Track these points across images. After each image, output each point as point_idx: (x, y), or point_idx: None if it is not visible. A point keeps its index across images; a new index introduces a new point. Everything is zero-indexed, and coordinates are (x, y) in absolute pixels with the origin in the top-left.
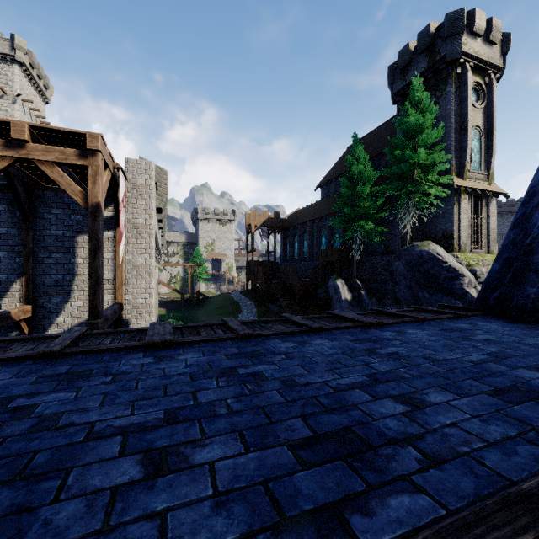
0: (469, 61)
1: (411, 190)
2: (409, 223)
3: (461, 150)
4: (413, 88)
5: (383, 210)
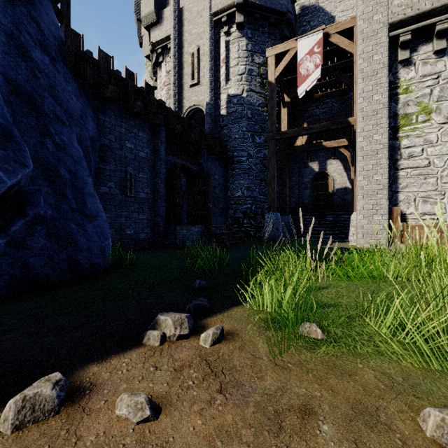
0: None
1: None
2: None
3: None
4: None
5: None
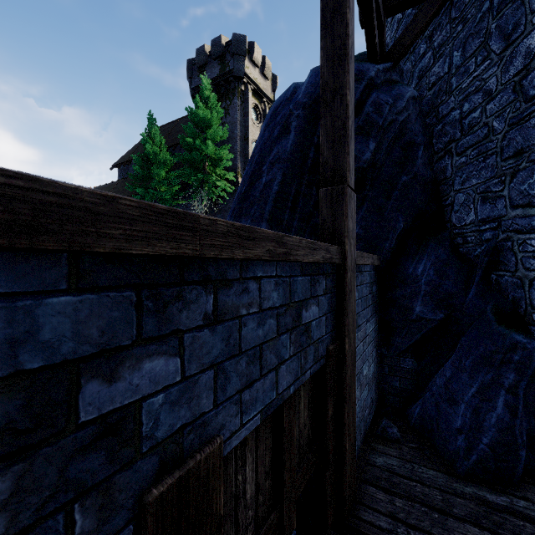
0: (250, 83)
1: (203, 180)
2: (202, 212)
3: (245, 156)
4: (205, 84)
5: (181, 198)
